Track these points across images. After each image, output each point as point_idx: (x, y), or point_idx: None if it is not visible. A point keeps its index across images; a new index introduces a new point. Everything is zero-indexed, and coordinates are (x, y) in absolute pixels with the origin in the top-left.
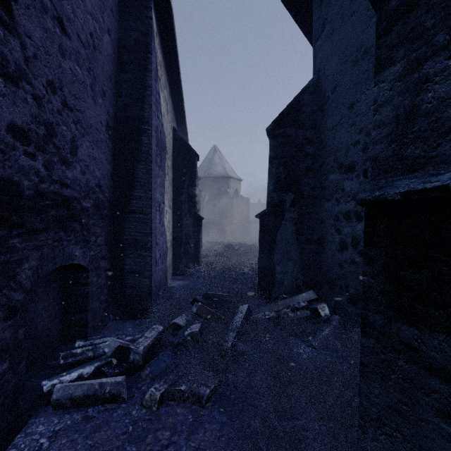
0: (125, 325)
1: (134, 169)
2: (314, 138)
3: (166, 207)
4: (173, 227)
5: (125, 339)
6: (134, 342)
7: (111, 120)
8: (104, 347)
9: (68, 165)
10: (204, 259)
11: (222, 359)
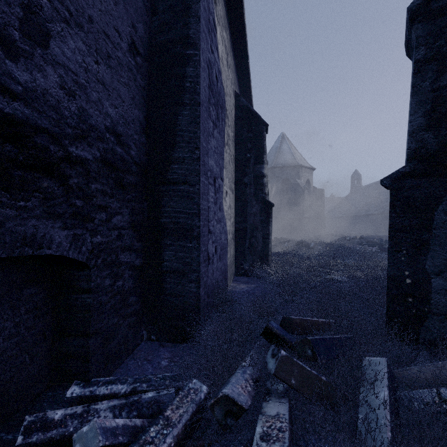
0: (159, 353)
1: (174, 118)
2: None
3: (226, 187)
4: (236, 216)
5: (142, 396)
6: (136, 441)
7: (141, 43)
8: (76, 440)
9: (15, 53)
10: (273, 257)
11: None
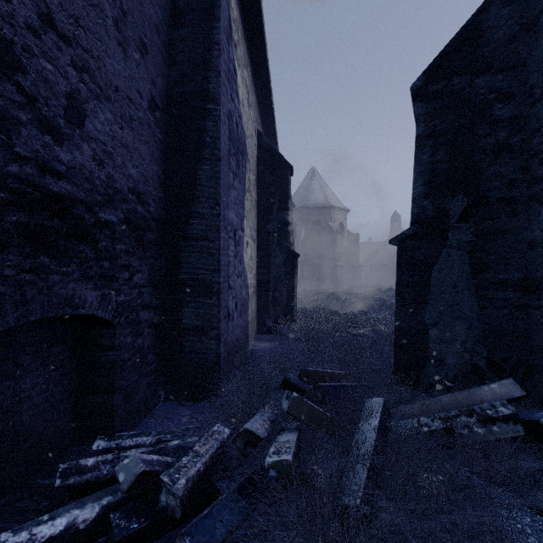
0: (179, 411)
1: (194, 172)
2: (513, 87)
3: (247, 237)
4: (258, 267)
5: (168, 444)
6: (172, 466)
7: (160, 96)
8: (119, 470)
9: (61, 138)
10: (299, 312)
11: (345, 540)
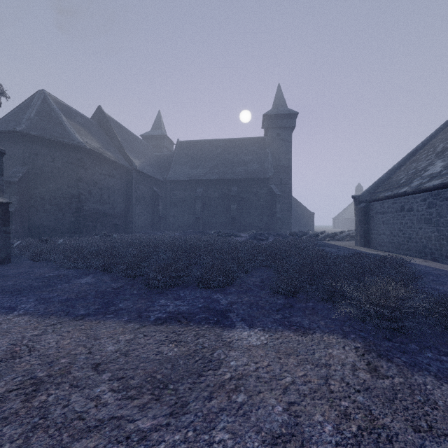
0: None
1: None
2: None
3: None
4: None
5: None
6: None
7: None
8: None
9: None
10: None
11: None
